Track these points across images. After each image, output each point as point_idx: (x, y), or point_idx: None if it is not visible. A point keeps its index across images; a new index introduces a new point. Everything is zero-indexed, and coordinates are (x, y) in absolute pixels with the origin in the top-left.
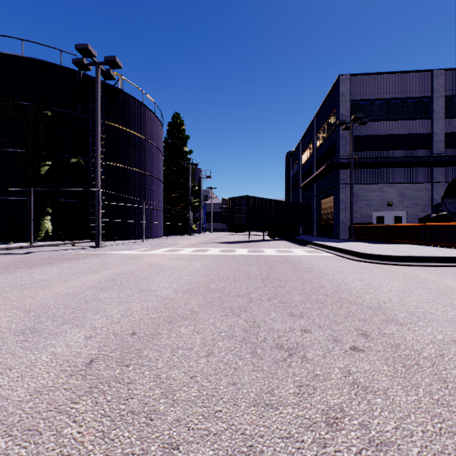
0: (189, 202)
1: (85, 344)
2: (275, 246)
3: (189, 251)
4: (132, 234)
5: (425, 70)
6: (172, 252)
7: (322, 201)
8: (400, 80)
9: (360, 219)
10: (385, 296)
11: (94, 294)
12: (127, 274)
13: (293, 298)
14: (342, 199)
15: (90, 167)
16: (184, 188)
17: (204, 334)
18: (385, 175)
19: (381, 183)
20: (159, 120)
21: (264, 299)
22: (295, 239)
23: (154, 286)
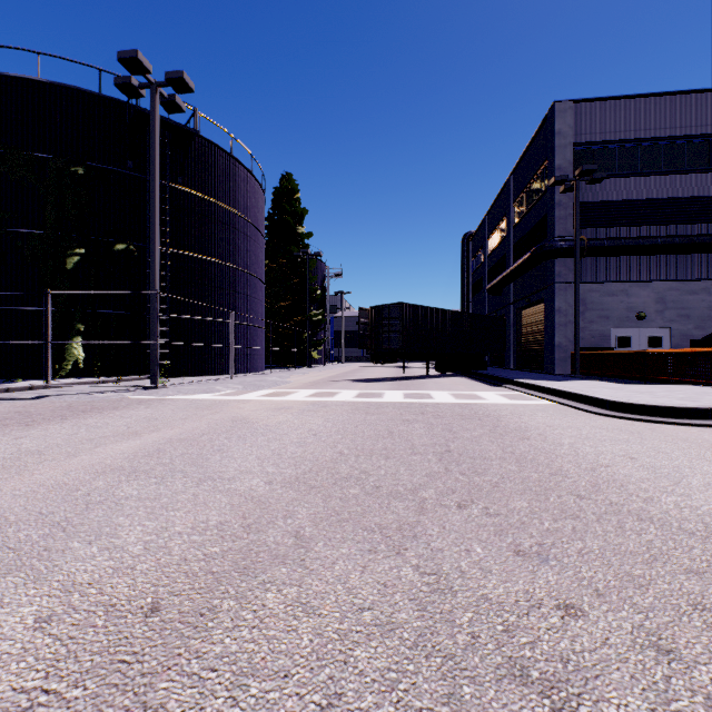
0: (307, 315)
1: (24, 647)
2: (449, 387)
3: (305, 396)
4: (215, 365)
5: (702, 89)
6: (275, 397)
7: (523, 312)
8: (659, 107)
9: (589, 342)
10: (705, 499)
11: (110, 487)
12: (189, 441)
13: (509, 502)
14: (559, 309)
15: (146, 257)
16: (300, 292)
17: (320, 616)
18: (633, 268)
19: (626, 281)
20: (259, 183)
21: (450, 505)
22: (480, 374)
23: (230, 469)
